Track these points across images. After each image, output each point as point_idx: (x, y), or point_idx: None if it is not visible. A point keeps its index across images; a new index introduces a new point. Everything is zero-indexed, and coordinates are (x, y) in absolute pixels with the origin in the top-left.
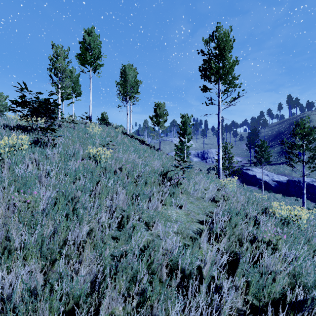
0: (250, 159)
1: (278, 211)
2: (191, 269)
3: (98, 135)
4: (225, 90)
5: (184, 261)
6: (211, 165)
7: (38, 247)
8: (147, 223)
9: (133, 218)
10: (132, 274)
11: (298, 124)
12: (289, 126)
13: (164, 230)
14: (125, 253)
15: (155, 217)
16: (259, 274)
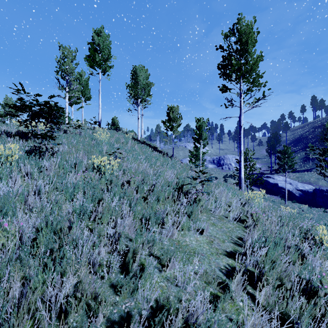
0: (271, 165)
1: (327, 239)
2: None
3: (106, 141)
4: (248, 89)
5: None
6: (228, 172)
7: None
8: (159, 260)
9: (141, 253)
10: None
11: None
12: (314, 129)
13: (182, 275)
14: (128, 314)
15: (170, 252)
16: None
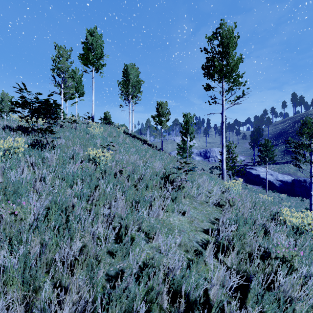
0: (253, 158)
1: (289, 219)
2: (196, 294)
3: (99, 135)
4: (229, 88)
5: (188, 284)
6: (214, 164)
7: (19, 272)
8: (147, 234)
9: (132, 228)
10: (128, 304)
11: (305, 123)
12: (294, 124)
13: (165, 244)
14: (121, 271)
15: (156, 227)
16: (275, 300)
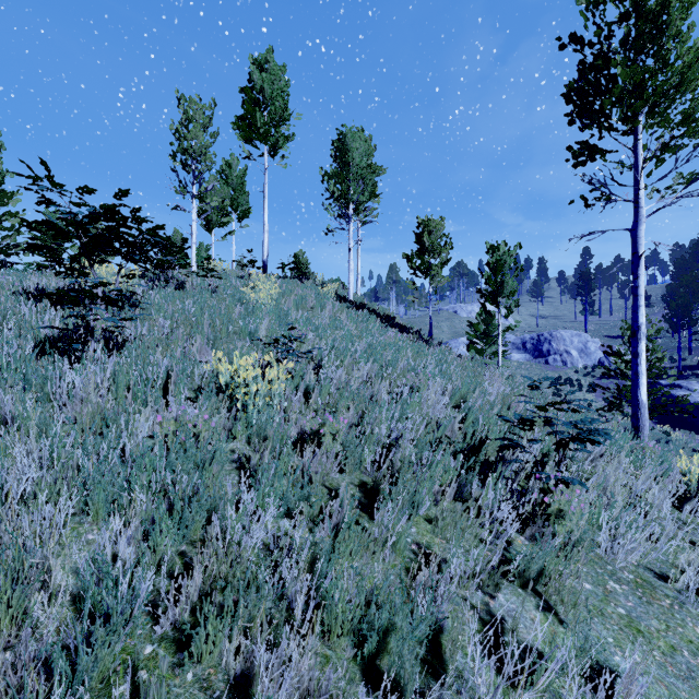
0: (678, 356)
1: None
2: None
3: (269, 306)
4: (667, 145)
5: None
6: (561, 371)
7: None
8: None
9: None
10: None
11: None
12: None
13: None
14: None
15: None
16: None
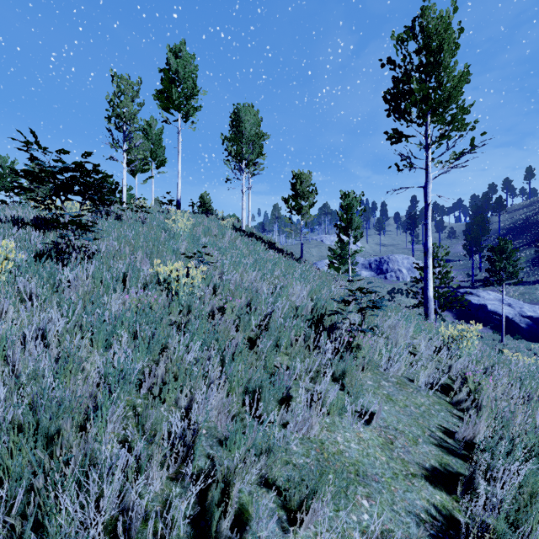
0: (472, 273)
1: None
2: None
3: (186, 233)
4: (442, 135)
5: None
6: (395, 283)
7: None
8: (282, 499)
9: (242, 480)
10: None
11: None
12: None
13: None
14: None
15: (307, 482)
16: None
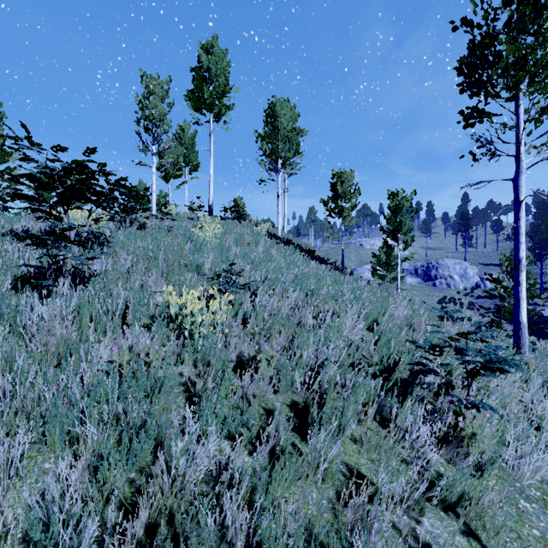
0: (540, 280)
1: None
2: None
3: (214, 243)
4: (545, 108)
5: None
6: (446, 291)
7: None
8: None
9: None
10: None
11: None
12: None
13: None
14: None
15: None
16: None
